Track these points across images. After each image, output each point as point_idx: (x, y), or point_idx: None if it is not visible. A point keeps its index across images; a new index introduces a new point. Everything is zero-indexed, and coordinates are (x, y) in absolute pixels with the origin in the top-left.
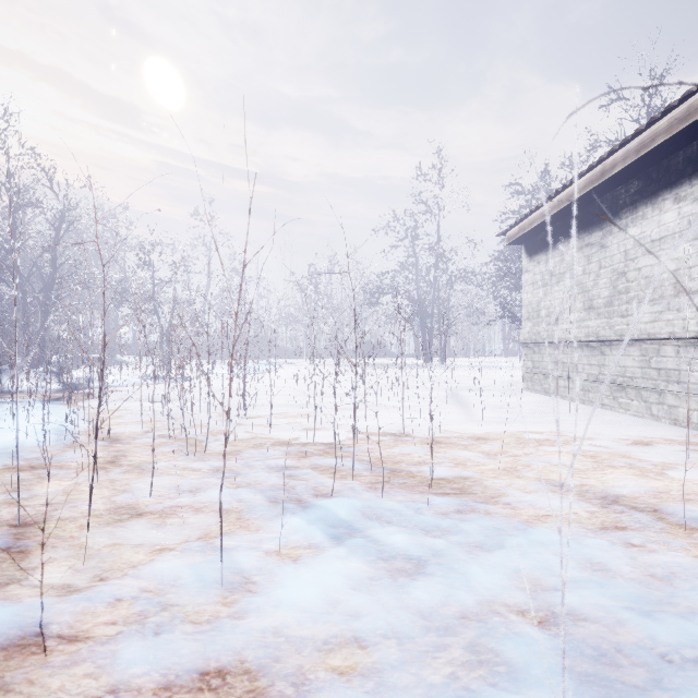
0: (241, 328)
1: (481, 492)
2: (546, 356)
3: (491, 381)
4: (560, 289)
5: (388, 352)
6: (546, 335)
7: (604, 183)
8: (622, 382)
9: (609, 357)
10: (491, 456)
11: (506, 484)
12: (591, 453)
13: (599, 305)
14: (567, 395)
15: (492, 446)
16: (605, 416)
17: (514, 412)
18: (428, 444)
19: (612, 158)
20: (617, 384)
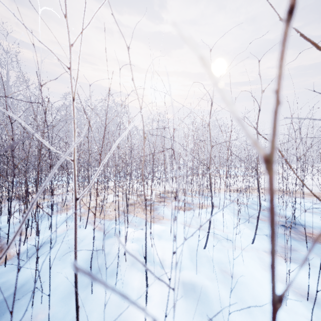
0: None
1: None
2: None
3: None
4: None
5: None
6: None
7: None
8: None
9: None
10: None
11: None
12: None
13: None
14: None
15: None
16: None
17: None
18: None
19: None
20: None
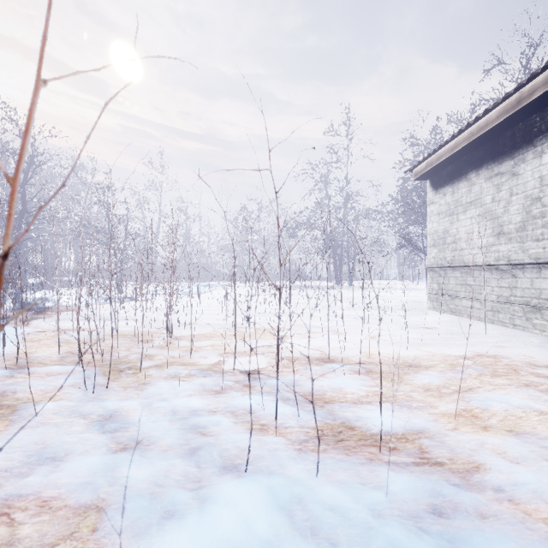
0: (36, 214)
1: (449, 461)
2: (453, 278)
3: (396, 300)
4: (467, 217)
5: (305, 276)
6: (453, 260)
7: (520, 111)
8: (537, 303)
9: (521, 279)
10: (434, 392)
11: (476, 445)
12: (545, 387)
13: (510, 231)
14: (475, 315)
15: (430, 378)
16: (522, 336)
17: (431, 333)
18: (358, 374)
19: (530, 84)
20: (531, 305)
